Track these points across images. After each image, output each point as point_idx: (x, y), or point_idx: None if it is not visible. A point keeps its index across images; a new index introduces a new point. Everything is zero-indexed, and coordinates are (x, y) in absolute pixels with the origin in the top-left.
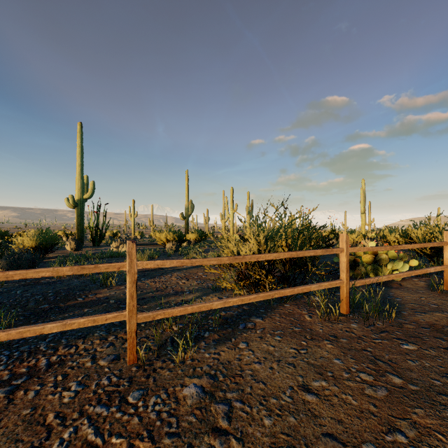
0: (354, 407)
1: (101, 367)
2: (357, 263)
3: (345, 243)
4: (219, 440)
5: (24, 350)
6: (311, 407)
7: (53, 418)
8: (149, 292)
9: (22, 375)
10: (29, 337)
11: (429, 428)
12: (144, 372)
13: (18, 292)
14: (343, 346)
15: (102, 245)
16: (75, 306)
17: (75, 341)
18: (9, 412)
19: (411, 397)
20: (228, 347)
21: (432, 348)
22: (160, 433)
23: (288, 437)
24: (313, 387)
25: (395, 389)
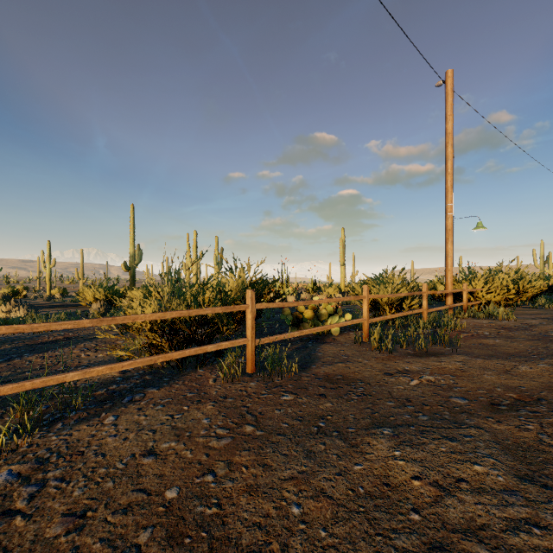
0: (186, 460)
1: None
2: (301, 319)
3: (250, 300)
4: None
5: None
6: (141, 469)
7: None
8: (25, 372)
9: None
10: None
11: (241, 464)
12: None
13: None
14: (225, 405)
15: None
16: None
17: None
18: None
19: (250, 442)
20: (90, 425)
21: (308, 396)
22: None
23: (92, 501)
24: (160, 449)
25: (242, 437)
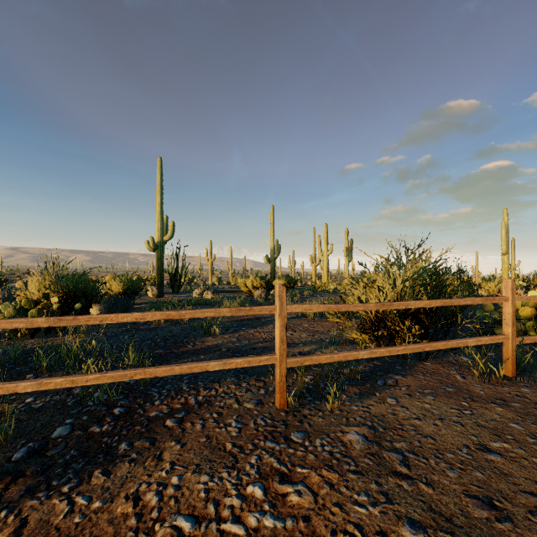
0: None
1: (249, 410)
2: None
3: (510, 291)
4: (406, 482)
5: (170, 388)
6: (497, 466)
7: (231, 446)
8: (258, 343)
9: (179, 410)
10: (166, 378)
11: None
12: (295, 417)
13: (126, 337)
14: (517, 410)
15: (181, 291)
16: (189, 352)
17: (212, 385)
18: (188, 438)
19: None
20: (375, 401)
21: None
22: (341, 469)
23: (480, 488)
24: (493, 448)
25: None
